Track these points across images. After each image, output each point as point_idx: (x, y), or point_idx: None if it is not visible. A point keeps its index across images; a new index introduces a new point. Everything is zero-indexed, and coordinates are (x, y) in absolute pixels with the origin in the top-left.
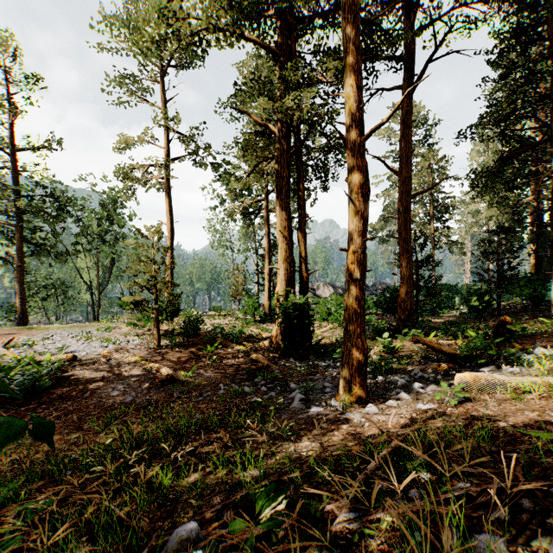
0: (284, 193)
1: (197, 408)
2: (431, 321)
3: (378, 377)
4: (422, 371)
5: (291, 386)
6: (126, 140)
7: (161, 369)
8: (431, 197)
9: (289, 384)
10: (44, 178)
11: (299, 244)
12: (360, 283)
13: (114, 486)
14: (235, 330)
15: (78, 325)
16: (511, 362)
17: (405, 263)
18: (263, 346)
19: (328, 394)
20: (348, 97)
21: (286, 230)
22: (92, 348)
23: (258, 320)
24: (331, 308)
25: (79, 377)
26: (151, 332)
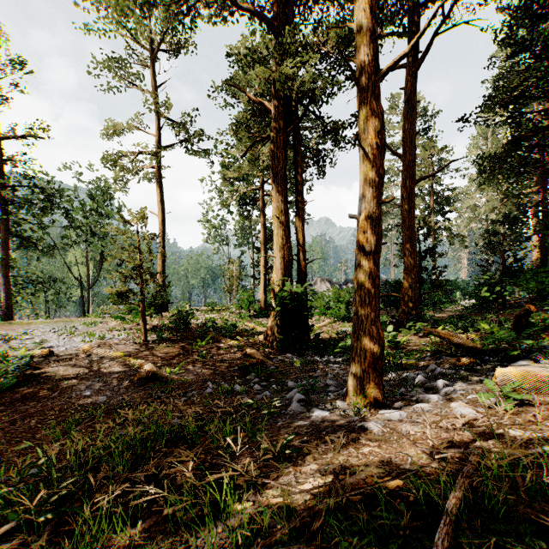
0: (280, 176)
1: (178, 410)
2: (433, 316)
3: (389, 373)
4: (438, 366)
5: (288, 384)
6: (115, 126)
7: (143, 365)
8: (431, 189)
9: (286, 381)
10: (30, 167)
11: (296, 230)
12: (375, 257)
13: (16, 543)
14: (228, 324)
15: (63, 320)
16: (546, 355)
17: (409, 253)
18: (258, 340)
19: (333, 393)
20: (360, 25)
21: (282, 215)
22: (72, 343)
23: (253, 315)
24: (329, 302)
25: (52, 374)
26: (140, 326)
